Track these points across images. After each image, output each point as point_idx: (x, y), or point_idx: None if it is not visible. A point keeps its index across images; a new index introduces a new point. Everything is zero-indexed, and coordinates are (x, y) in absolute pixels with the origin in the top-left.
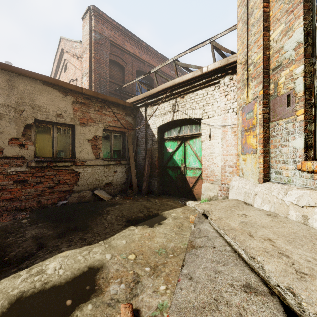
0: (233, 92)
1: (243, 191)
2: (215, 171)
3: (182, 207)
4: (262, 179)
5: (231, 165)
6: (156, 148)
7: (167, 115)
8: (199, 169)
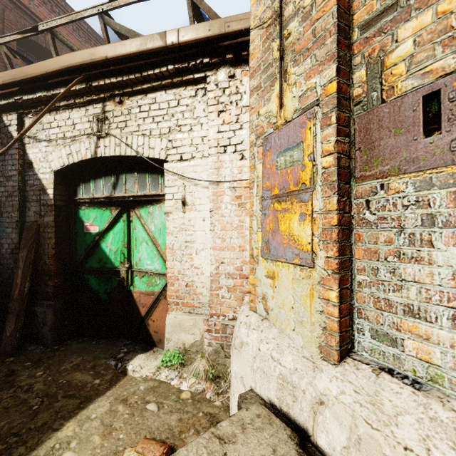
0: (235, 107)
1: (276, 372)
2: (196, 283)
3: (111, 389)
4: (337, 352)
5: (231, 272)
6: (51, 225)
7: (80, 141)
8: (162, 276)
